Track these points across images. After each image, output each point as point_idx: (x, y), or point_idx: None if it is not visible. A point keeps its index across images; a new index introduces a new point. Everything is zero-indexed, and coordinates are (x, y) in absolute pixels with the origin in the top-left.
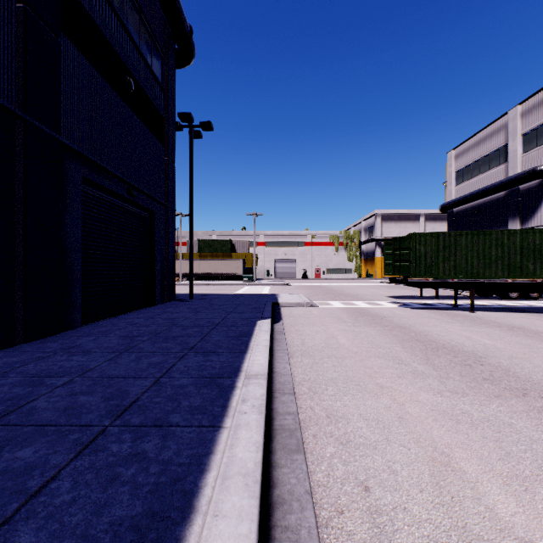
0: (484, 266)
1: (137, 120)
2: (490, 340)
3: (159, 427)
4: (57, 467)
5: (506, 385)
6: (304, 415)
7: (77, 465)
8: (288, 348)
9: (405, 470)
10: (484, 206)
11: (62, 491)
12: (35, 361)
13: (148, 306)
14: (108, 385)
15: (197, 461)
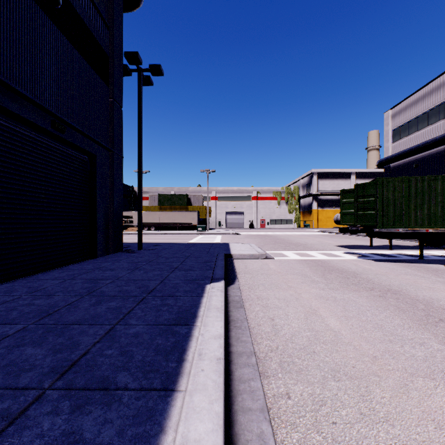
0: None
1: (69, 45)
2: None
3: None
4: None
5: None
6: None
7: None
8: (254, 343)
9: None
10: (422, 160)
11: None
12: None
13: (89, 259)
14: None
15: None
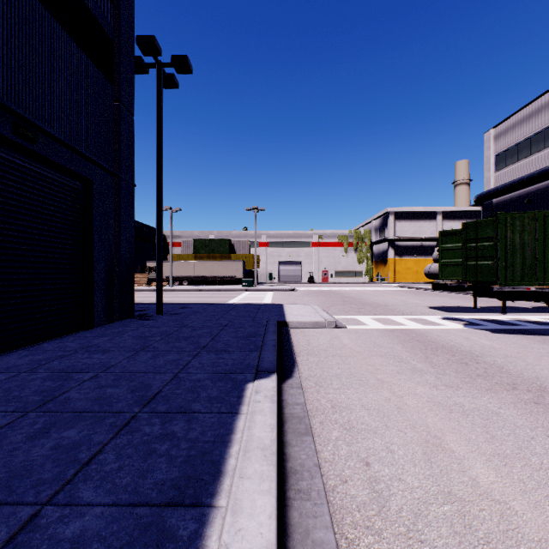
0: None
1: (46, 13)
2: None
3: None
4: None
5: None
6: None
7: None
8: (341, 543)
9: None
10: (537, 194)
11: None
12: None
13: (82, 330)
14: None
15: None
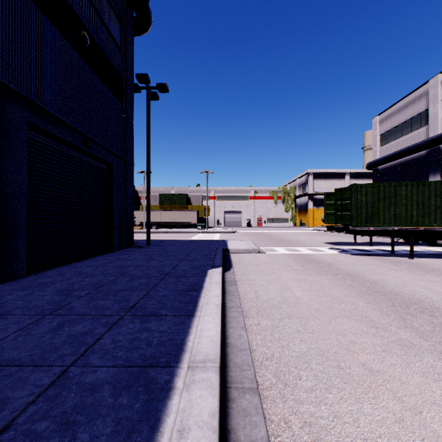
0: (423, 215)
1: (94, 75)
2: None
3: None
4: None
5: None
6: (278, 441)
7: None
8: (242, 303)
9: None
10: (406, 164)
11: None
12: None
13: (107, 253)
14: None
15: None
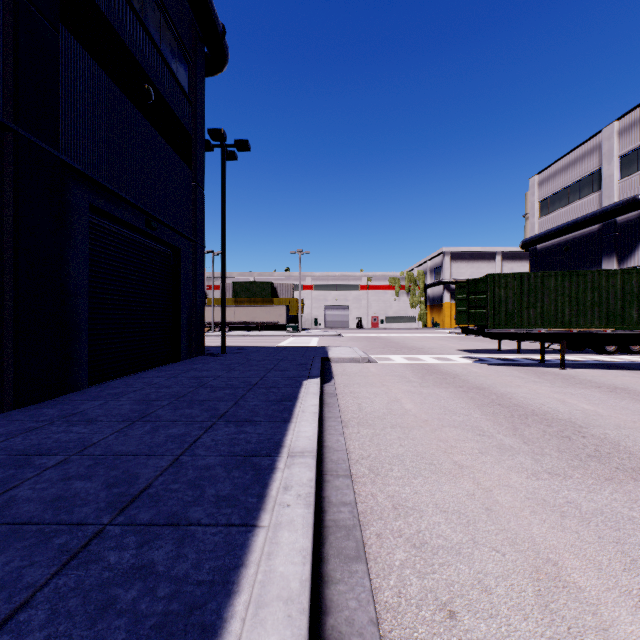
0: (577, 314)
1: (158, 136)
2: (590, 405)
3: (174, 526)
4: (31, 587)
5: (617, 464)
6: (363, 505)
7: (59, 584)
8: (342, 415)
9: (502, 586)
10: (573, 242)
11: (33, 626)
12: (24, 433)
13: (172, 362)
14: (112, 466)
15: (222, 577)
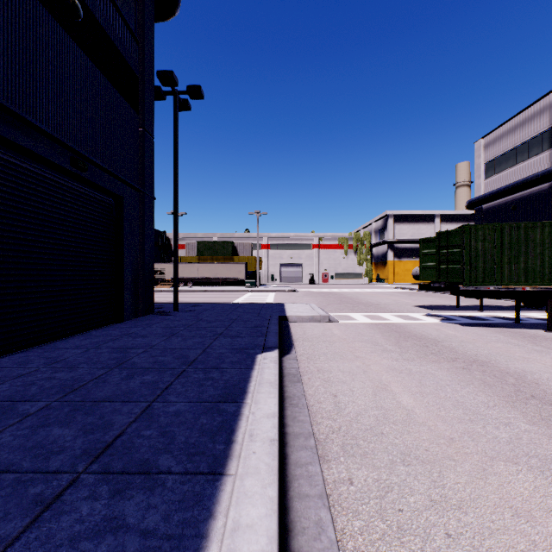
0: None
1: (91, 65)
2: None
3: None
4: None
5: None
6: None
7: None
8: (313, 423)
9: None
10: (521, 201)
11: None
12: None
13: (114, 323)
14: None
15: None
